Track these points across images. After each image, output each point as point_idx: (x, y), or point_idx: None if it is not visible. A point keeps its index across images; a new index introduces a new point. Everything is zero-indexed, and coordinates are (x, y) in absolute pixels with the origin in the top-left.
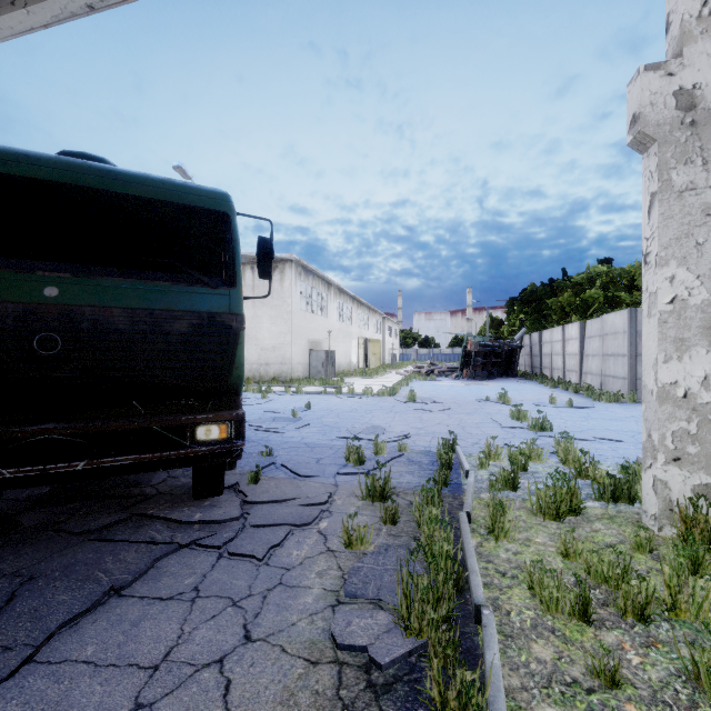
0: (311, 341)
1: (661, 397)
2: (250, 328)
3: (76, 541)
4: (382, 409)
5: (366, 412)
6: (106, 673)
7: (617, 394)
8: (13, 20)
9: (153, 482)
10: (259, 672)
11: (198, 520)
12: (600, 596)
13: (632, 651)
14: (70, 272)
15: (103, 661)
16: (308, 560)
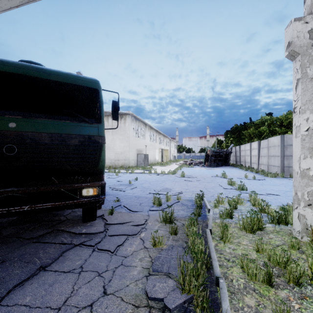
0: (138, 150)
1: (302, 175)
2: (111, 144)
3: (26, 243)
4: (169, 180)
5: (162, 181)
6: (34, 312)
7: (275, 174)
8: (2, 3)
9: (65, 214)
10: (110, 312)
11: (84, 232)
12: (276, 271)
13: (294, 301)
14: (22, 116)
15: (34, 305)
16: (135, 252)
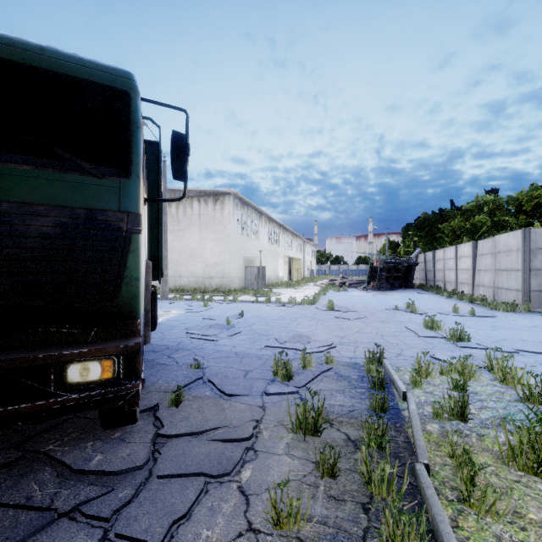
0: (246, 259)
1: None
2: (197, 248)
3: None
4: (305, 317)
5: (291, 320)
6: None
7: (512, 305)
8: None
9: None
10: None
11: (92, 469)
12: None
13: None
14: None
15: None
16: None
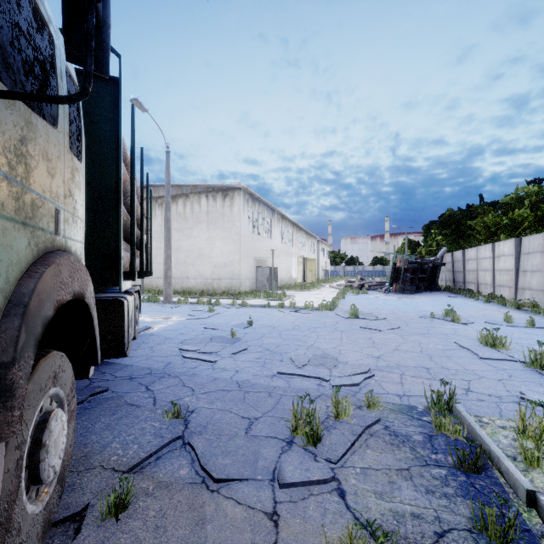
0: (257, 259)
1: None
2: (205, 248)
3: None
4: (326, 326)
5: (309, 331)
6: None
7: None
8: None
9: None
10: None
11: None
12: None
13: None
14: None
15: None
16: None
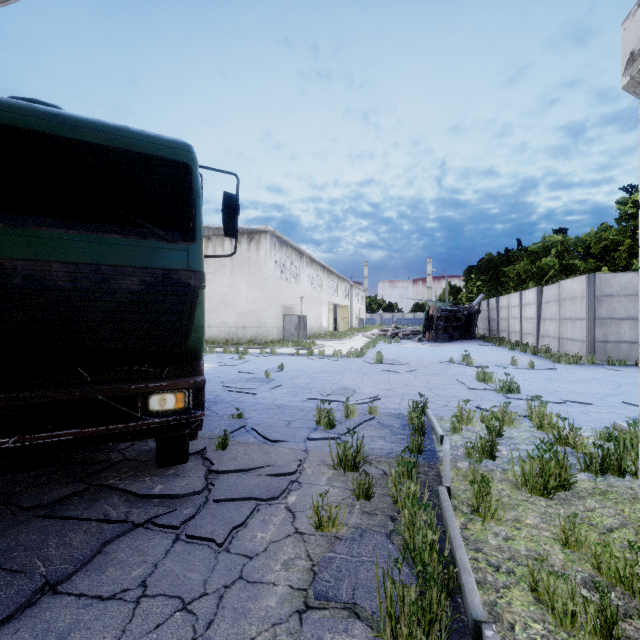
0: (285, 306)
1: None
2: (229, 294)
3: (23, 518)
4: (351, 370)
5: (335, 373)
6: None
7: (576, 356)
8: None
9: (121, 447)
10: None
11: (157, 494)
12: (618, 601)
13: None
14: (4, 222)
15: None
16: (273, 545)
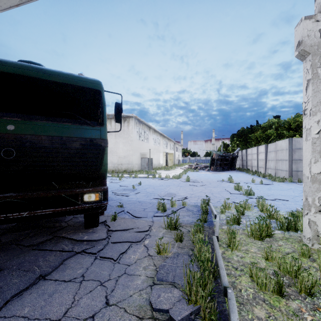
0: (141, 154)
1: (313, 180)
2: (114, 147)
3: (26, 250)
4: (174, 185)
5: (166, 186)
6: None
7: (283, 178)
8: (1, 2)
9: (66, 220)
10: None
11: (85, 239)
12: (286, 281)
13: (306, 313)
14: (21, 118)
15: (32, 316)
16: (139, 260)
